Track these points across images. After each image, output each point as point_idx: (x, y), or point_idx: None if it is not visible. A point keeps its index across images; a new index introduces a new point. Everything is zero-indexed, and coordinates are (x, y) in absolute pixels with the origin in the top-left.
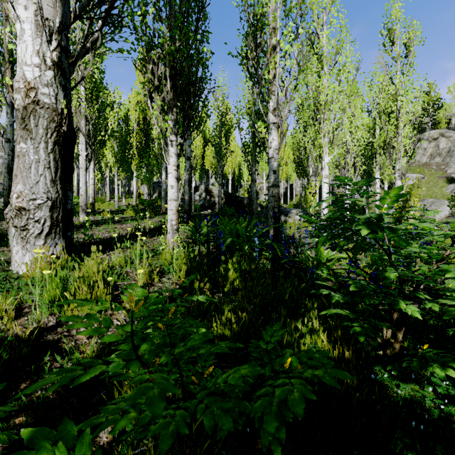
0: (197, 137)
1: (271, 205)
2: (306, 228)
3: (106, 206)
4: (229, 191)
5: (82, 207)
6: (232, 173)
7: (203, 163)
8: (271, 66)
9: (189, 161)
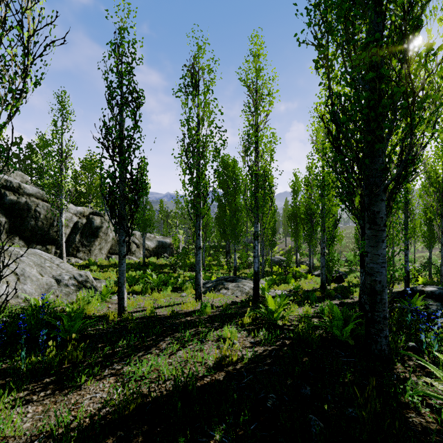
0: None
1: None
2: None
3: None
4: None
5: None
6: None
7: None
8: None
9: None
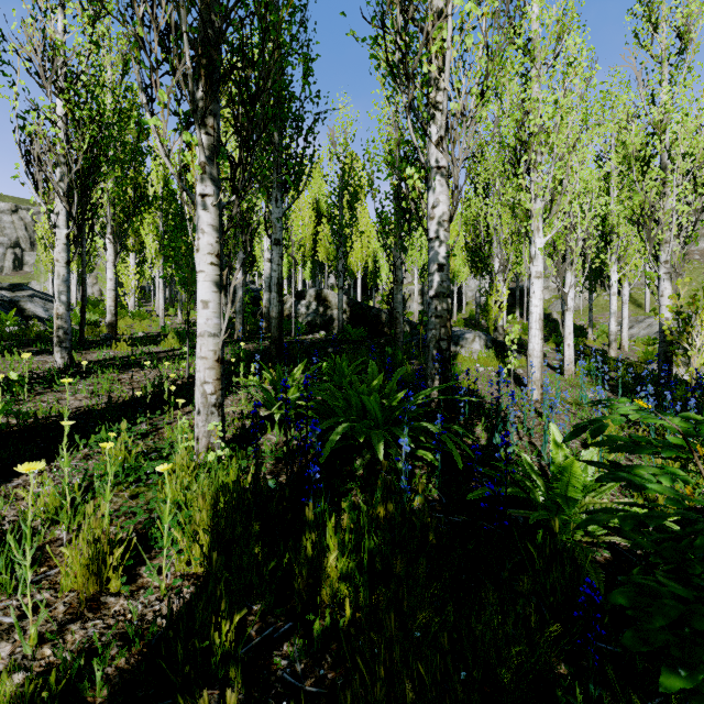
0: (305, 210)
1: (435, 335)
2: (493, 368)
3: (142, 327)
4: (358, 298)
5: (59, 337)
6: (362, 268)
7: (316, 253)
8: (434, 46)
9: (279, 248)
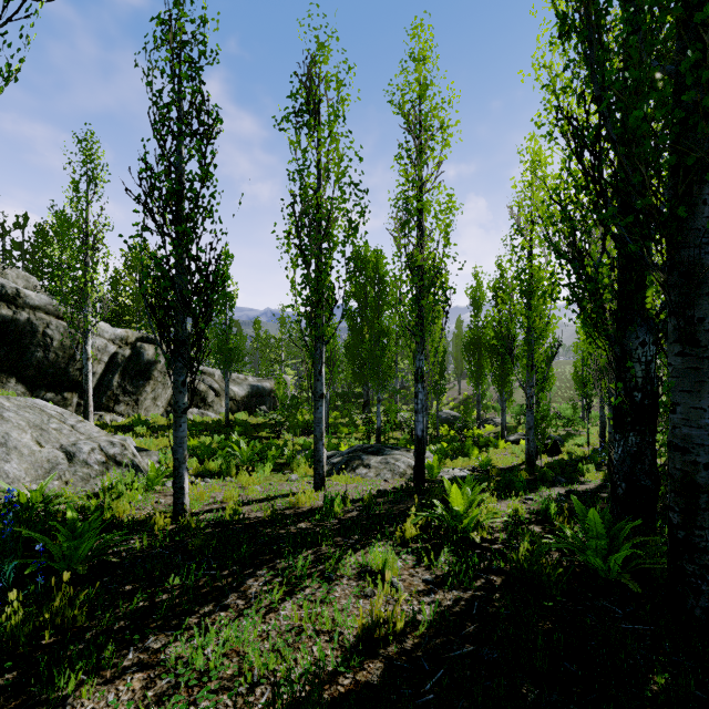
0: None
1: None
2: None
3: None
4: None
5: None
6: None
7: None
8: None
9: None
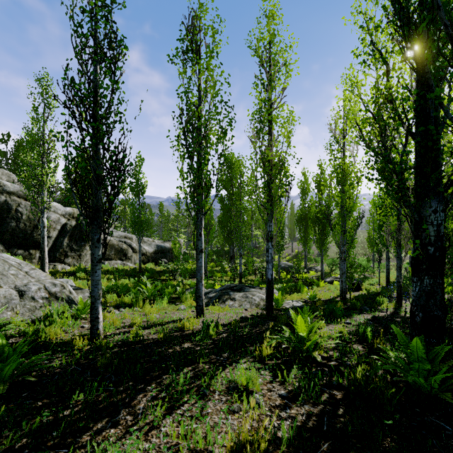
0: None
1: None
2: None
3: None
4: None
5: None
6: None
7: None
8: None
9: None
